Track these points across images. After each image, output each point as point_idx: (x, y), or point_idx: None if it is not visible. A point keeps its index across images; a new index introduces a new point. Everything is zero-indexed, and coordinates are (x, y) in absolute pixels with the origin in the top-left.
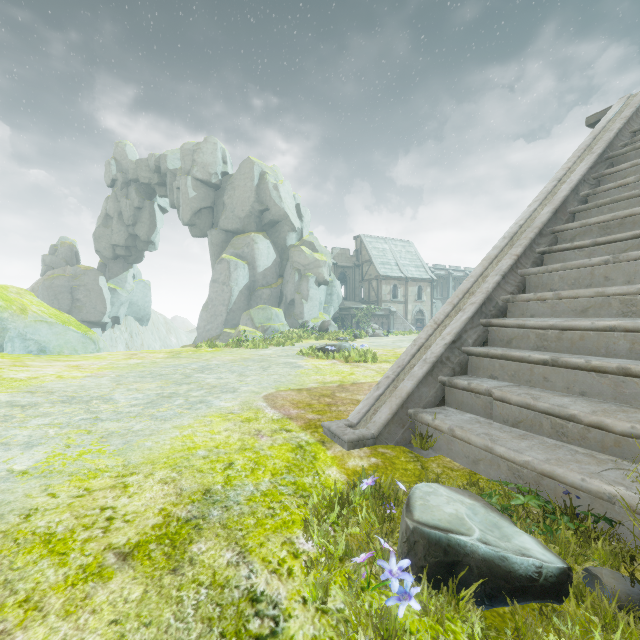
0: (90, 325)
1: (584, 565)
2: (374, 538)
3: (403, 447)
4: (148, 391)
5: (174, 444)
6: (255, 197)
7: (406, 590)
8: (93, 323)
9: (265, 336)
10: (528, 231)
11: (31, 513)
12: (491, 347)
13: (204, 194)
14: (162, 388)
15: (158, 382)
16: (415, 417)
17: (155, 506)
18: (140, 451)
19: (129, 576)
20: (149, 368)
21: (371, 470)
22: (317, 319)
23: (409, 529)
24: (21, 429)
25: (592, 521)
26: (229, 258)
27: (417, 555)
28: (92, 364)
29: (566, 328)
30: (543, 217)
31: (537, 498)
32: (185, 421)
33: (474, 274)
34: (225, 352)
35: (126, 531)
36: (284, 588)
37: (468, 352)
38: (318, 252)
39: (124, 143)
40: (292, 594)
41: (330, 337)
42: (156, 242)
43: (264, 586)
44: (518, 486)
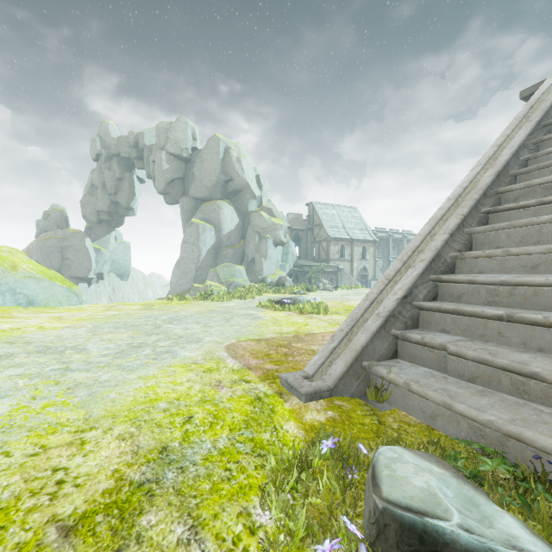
0: (78, 280)
1: None
2: (336, 510)
3: (358, 399)
4: (120, 341)
5: (137, 396)
6: (220, 169)
7: None
8: (80, 279)
9: (229, 290)
10: (473, 192)
11: None
12: (441, 302)
13: (176, 166)
14: (133, 338)
15: (130, 332)
16: (369, 370)
17: (109, 467)
18: (103, 403)
19: None
20: (124, 319)
21: (328, 425)
22: (274, 275)
23: (378, 509)
24: None
25: None
26: (198, 222)
27: (388, 541)
28: (73, 315)
29: (518, 284)
30: (487, 179)
31: (504, 461)
32: (150, 371)
33: (422, 233)
34: (193, 304)
35: (74, 498)
36: None
37: (419, 307)
38: (275, 217)
39: (107, 122)
40: None
41: (286, 291)
42: (135, 208)
43: None
44: (481, 446)
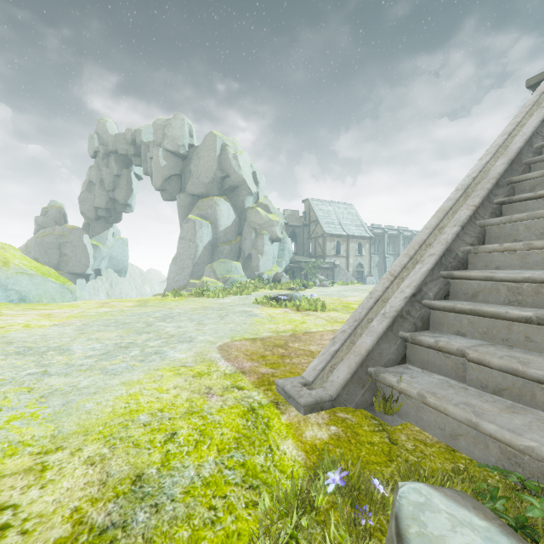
0: (76, 276)
1: None
2: None
3: (364, 410)
4: (107, 341)
5: (116, 406)
6: (217, 166)
7: None
8: (78, 275)
9: (225, 286)
10: (484, 182)
11: None
12: (454, 301)
13: (173, 163)
14: (122, 337)
15: (120, 331)
16: (376, 377)
17: (68, 504)
18: (77, 415)
19: None
20: (115, 316)
21: (332, 444)
22: (271, 271)
23: None
24: None
25: None
26: (195, 218)
27: None
28: (64, 312)
29: None
30: (499, 168)
31: None
32: (135, 376)
33: (429, 226)
34: (188, 301)
35: None
36: None
37: (430, 306)
38: (272, 213)
39: (105, 120)
40: None
41: (282, 287)
42: (132, 205)
43: None
44: (519, 478)
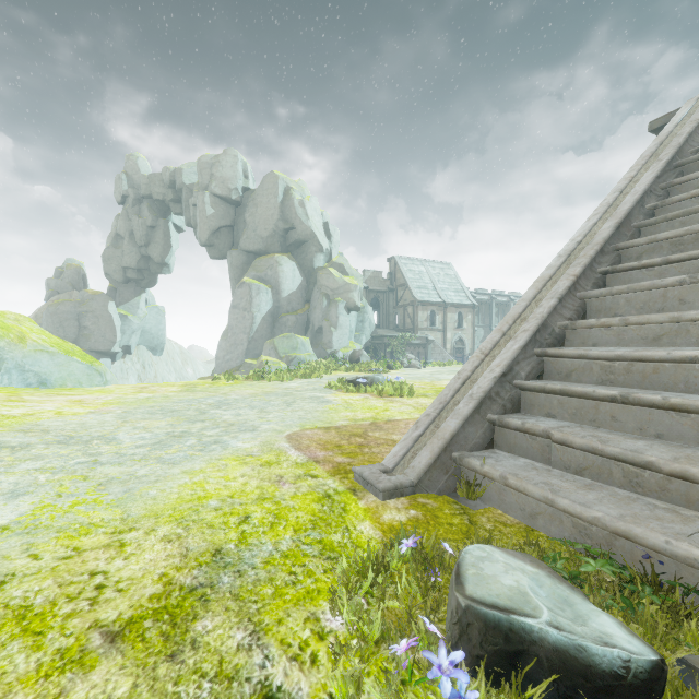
0: (99, 355)
1: (675, 651)
2: (416, 614)
3: (447, 497)
4: (157, 430)
5: (182, 493)
6: (279, 215)
7: (460, 693)
8: (102, 353)
9: (290, 367)
10: (587, 248)
11: (6, 580)
12: (547, 381)
13: (223, 211)
14: (173, 426)
15: (169, 419)
16: (460, 462)
17: (155, 570)
18: (142, 501)
19: (116, 664)
20: (160, 403)
21: (410, 525)
22: (347, 348)
23: (461, 607)
24: (7, 475)
25: (679, 592)
26: (251, 282)
27: (471, 641)
28: (97, 399)
29: (637, 359)
30: (604, 232)
31: (610, 562)
32: (196, 465)
33: (526, 297)
34: (245, 385)
35: (118, 603)
36: (306, 681)
37: (521, 386)
38: (348, 275)
39: (136, 156)
40: (316, 690)
41: (361, 368)
42: (171, 264)
43: (282, 678)
44: (586, 547)
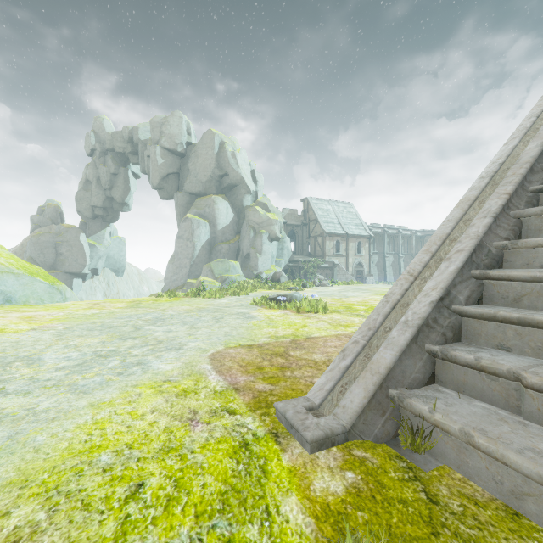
0: (72, 276)
1: None
2: None
3: (386, 446)
4: (86, 348)
5: (75, 439)
6: (215, 164)
7: None
8: (75, 274)
9: (222, 286)
10: (515, 167)
11: None
12: (491, 306)
13: (171, 161)
14: (104, 344)
15: (103, 336)
16: (400, 402)
17: None
18: (20, 454)
19: None
20: (103, 319)
21: (351, 503)
22: (270, 271)
23: None
24: None
25: None
26: (192, 217)
27: None
28: (48, 315)
29: None
30: (532, 151)
31: None
32: (108, 394)
33: (452, 218)
34: (183, 301)
35: None
36: None
37: (462, 312)
38: (270, 212)
39: (102, 117)
40: None
41: (281, 287)
42: (130, 204)
43: None
44: None
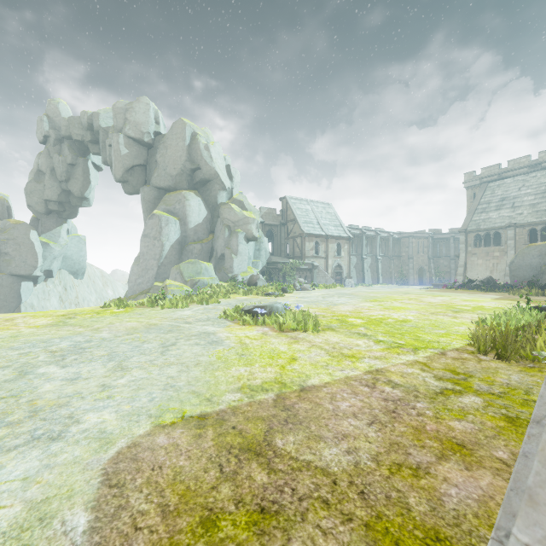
0: (20, 279)
1: None
2: None
3: None
4: None
5: None
6: (187, 156)
7: None
8: (23, 277)
9: (189, 292)
10: None
11: None
12: None
13: (136, 152)
14: None
15: None
16: None
17: None
18: None
19: None
20: None
21: None
22: (246, 273)
23: None
24: None
25: None
26: (160, 214)
27: None
28: None
29: None
30: None
31: None
32: None
33: None
34: (133, 314)
35: None
36: None
37: None
38: (247, 210)
39: (57, 101)
40: None
41: (259, 292)
42: (90, 198)
43: None
44: None
